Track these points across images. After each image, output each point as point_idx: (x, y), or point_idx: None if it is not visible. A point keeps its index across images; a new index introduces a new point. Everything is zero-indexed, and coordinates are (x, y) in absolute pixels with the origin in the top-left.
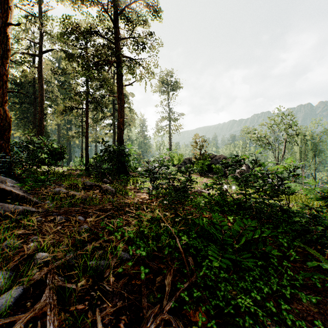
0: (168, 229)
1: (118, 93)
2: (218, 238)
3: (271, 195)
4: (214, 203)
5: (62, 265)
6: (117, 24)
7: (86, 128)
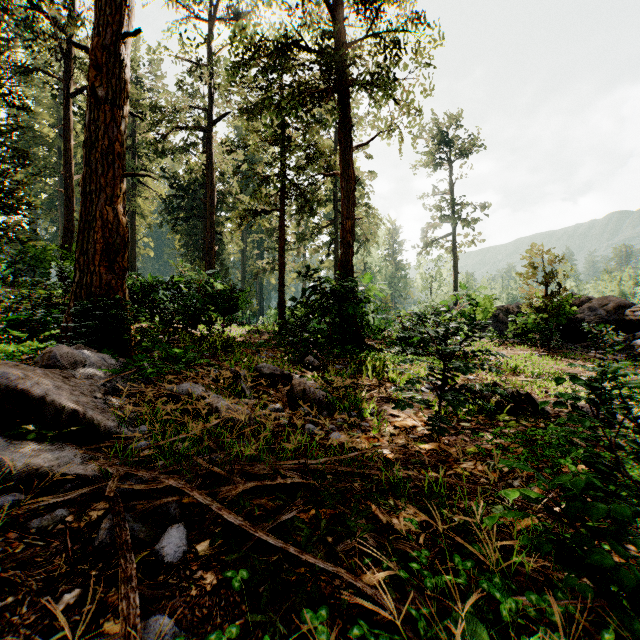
0: None
1: (341, 166)
2: None
3: None
4: None
5: None
6: (340, 17)
7: (281, 250)
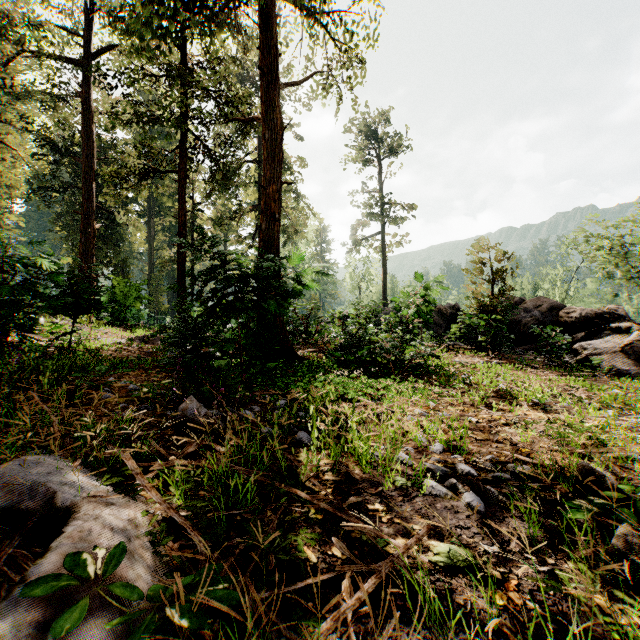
0: None
1: (262, 108)
2: None
3: None
4: None
5: None
6: None
7: (180, 226)
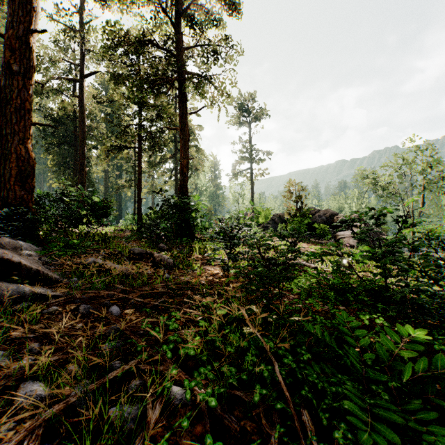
0: (258, 341)
1: (180, 124)
2: (352, 363)
3: (435, 277)
4: (329, 287)
5: (61, 412)
6: (179, 29)
7: (139, 175)
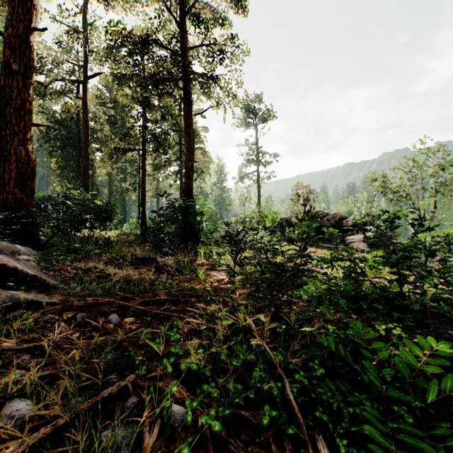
0: (266, 354)
1: (185, 126)
2: (370, 379)
3: None
4: (340, 294)
5: (49, 436)
6: (184, 28)
7: (143, 177)
